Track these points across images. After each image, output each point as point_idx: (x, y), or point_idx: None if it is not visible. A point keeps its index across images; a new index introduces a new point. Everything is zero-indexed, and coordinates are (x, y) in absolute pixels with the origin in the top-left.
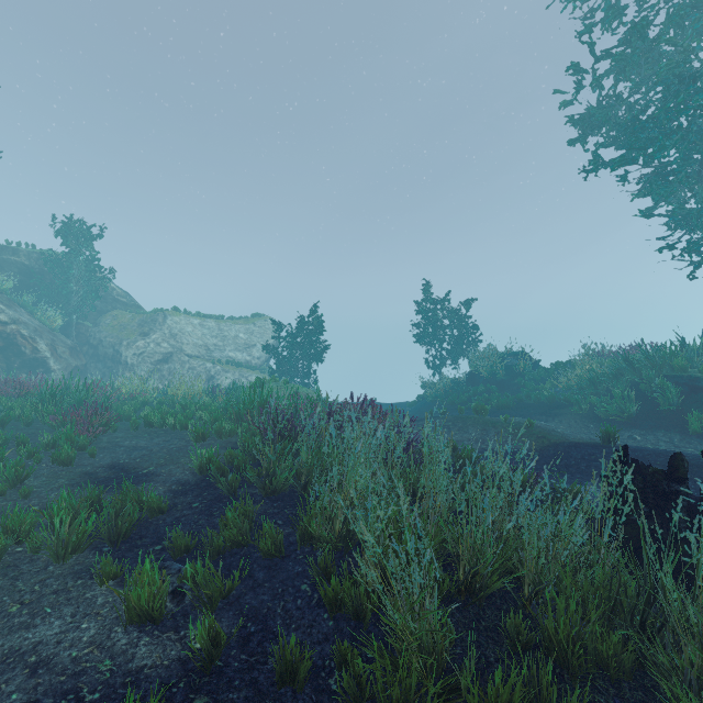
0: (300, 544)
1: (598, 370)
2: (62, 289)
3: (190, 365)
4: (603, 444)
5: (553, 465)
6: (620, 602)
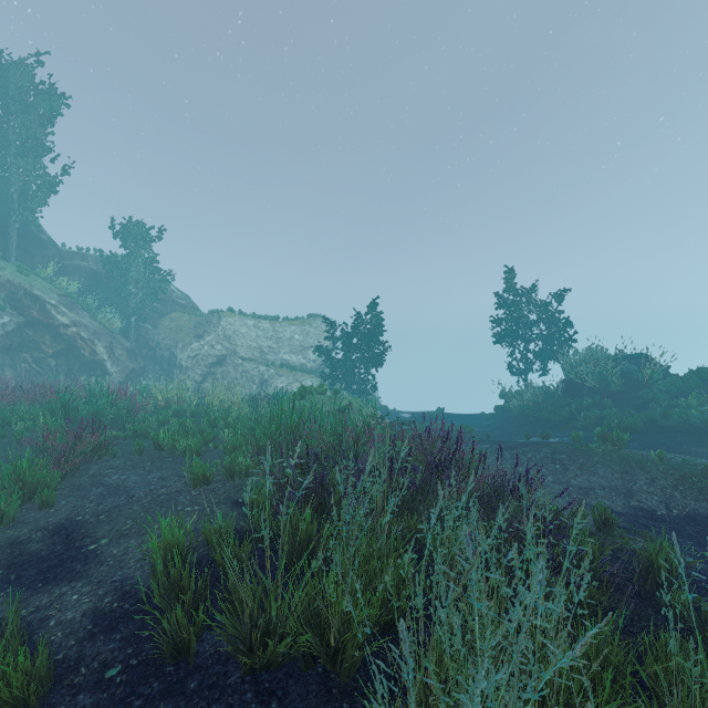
0: None
1: None
2: (122, 291)
3: (243, 368)
4: None
5: None
6: None
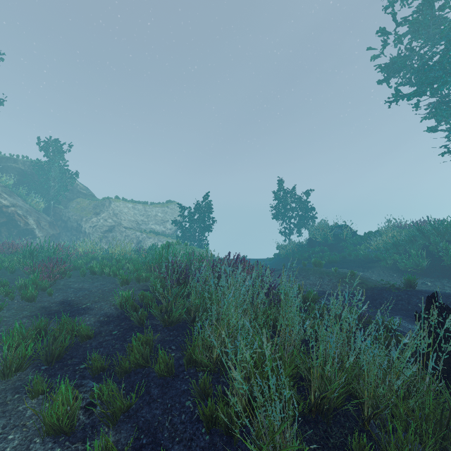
0: (187, 366)
1: (398, 237)
2: (44, 184)
3: (126, 233)
4: (406, 288)
5: (370, 303)
6: (449, 429)
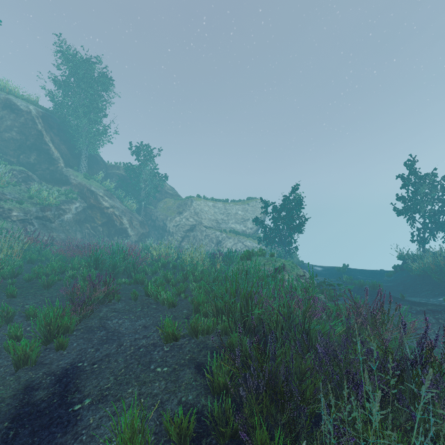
0: None
1: None
2: (137, 187)
3: (206, 233)
4: None
5: None
6: None
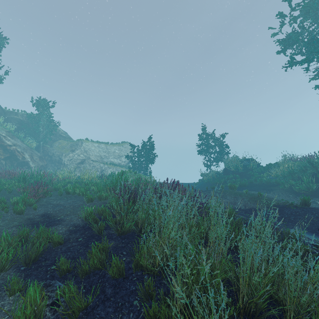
0: (135, 270)
1: (292, 167)
2: (36, 130)
3: (93, 165)
4: (302, 206)
5: (274, 217)
6: None
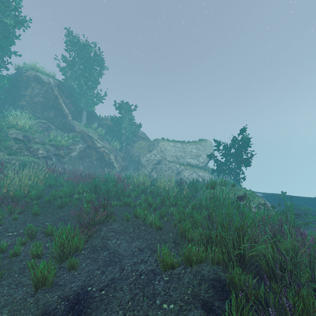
0: None
1: None
2: (120, 132)
3: (169, 165)
4: None
5: None
6: None
